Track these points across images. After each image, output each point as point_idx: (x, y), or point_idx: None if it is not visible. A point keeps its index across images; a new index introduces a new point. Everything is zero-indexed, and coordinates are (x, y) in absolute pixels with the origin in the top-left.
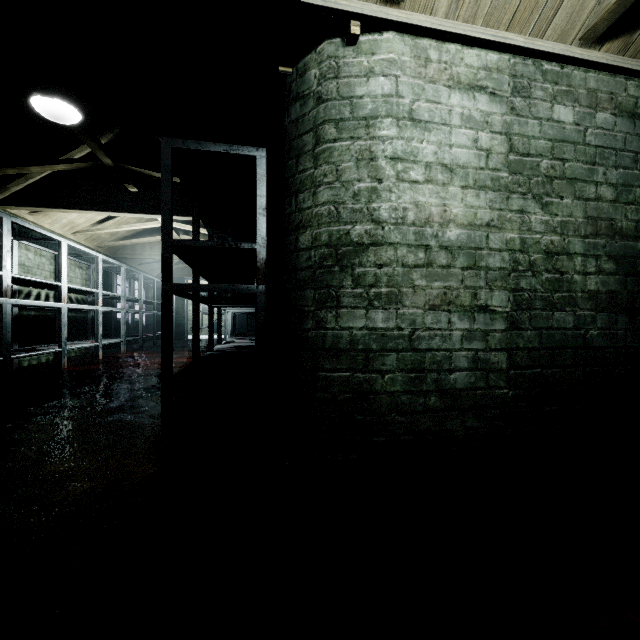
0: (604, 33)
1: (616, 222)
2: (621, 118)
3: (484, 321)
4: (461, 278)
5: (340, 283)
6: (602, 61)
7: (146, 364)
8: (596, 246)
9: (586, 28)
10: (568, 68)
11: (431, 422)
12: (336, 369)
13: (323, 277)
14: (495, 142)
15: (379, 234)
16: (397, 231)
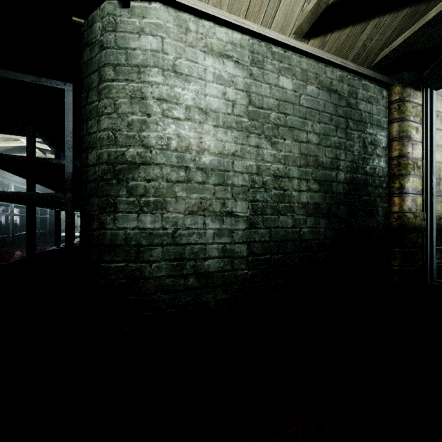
0: (309, 32)
1: (319, 158)
2: (322, 91)
3: (230, 222)
4: (213, 191)
5: (117, 193)
6: (309, 51)
7: (4, 258)
8: (307, 173)
9: (296, 26)
10: (289, 53)
11: (190, 297)
12: (114, 261)
13: (104, 188)
14: (239, 96)
15: (148, 156)
16: (162, 154)
